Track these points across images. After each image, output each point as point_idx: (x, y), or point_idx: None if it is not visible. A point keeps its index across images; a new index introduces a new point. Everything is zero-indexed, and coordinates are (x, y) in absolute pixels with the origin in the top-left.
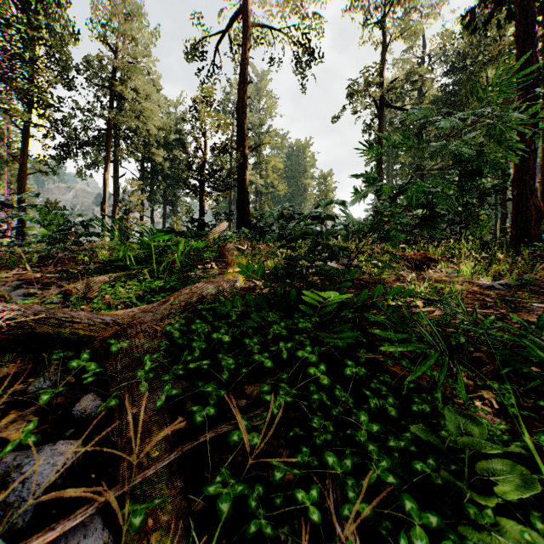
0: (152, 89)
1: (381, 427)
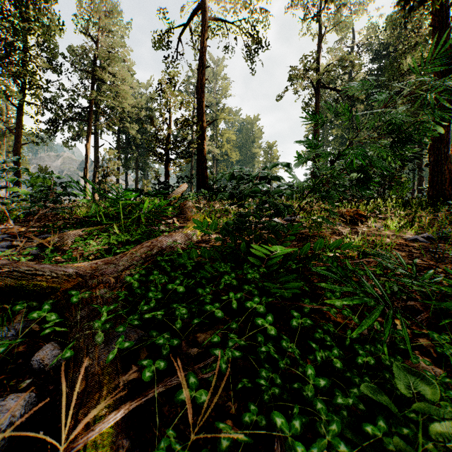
0: (126, 73)
1: (328, 381)
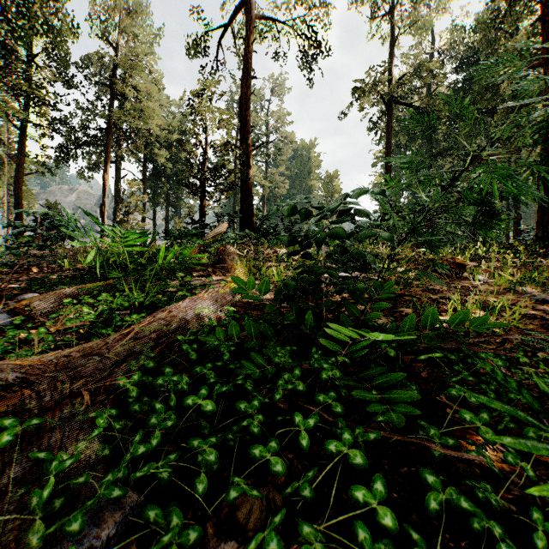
0: (153, 87)
1: None
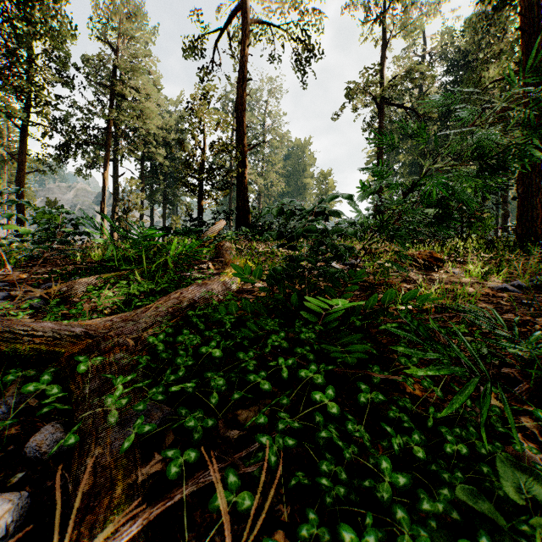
0: (151, 88)
1: (409, 479)
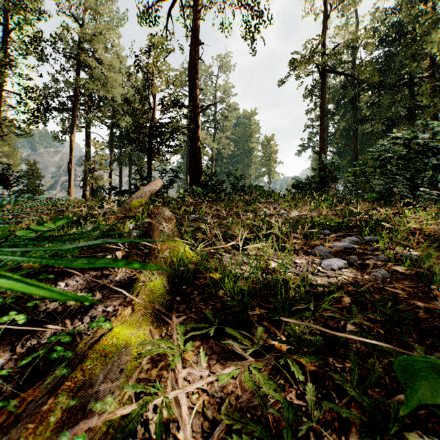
0: (114, 59)
1: None
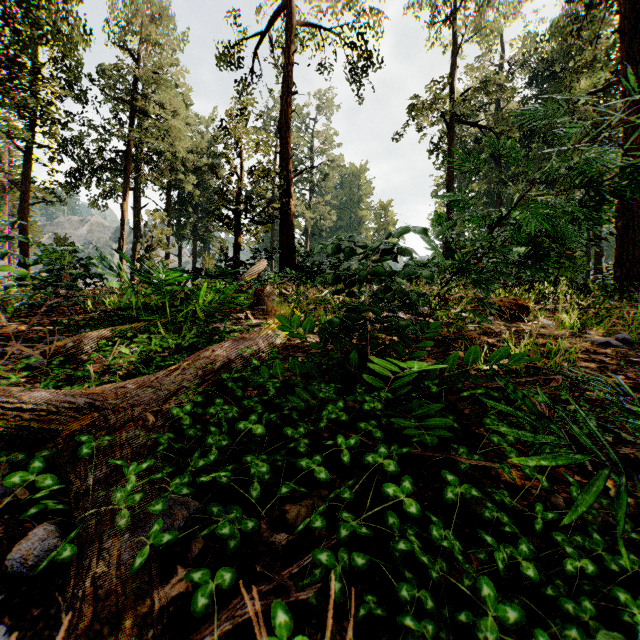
0: (179, 103)
1: (521, 612)
